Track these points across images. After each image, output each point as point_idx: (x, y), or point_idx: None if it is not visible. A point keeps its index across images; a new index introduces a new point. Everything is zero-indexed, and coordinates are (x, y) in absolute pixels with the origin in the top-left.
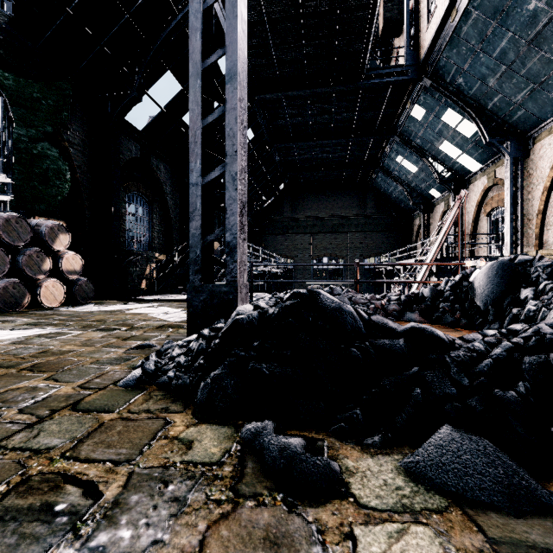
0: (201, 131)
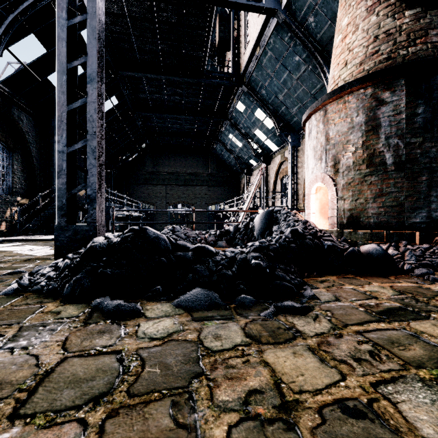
0: (67, 114)
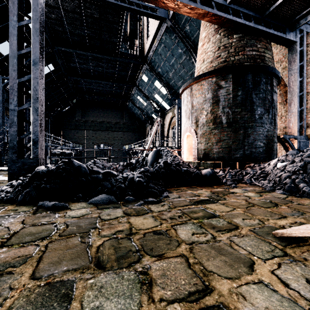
0: (17, 84)
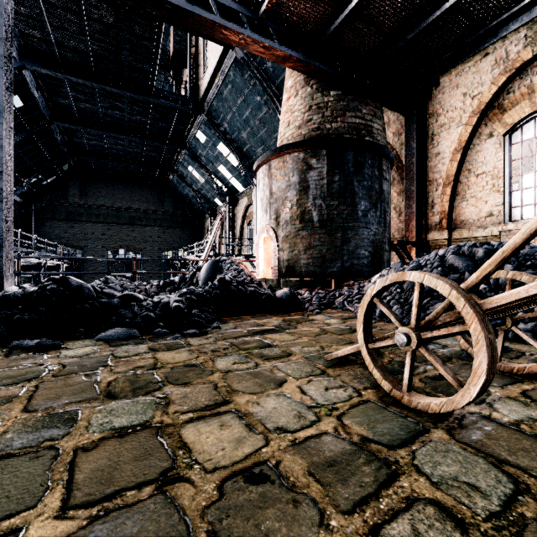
0: None
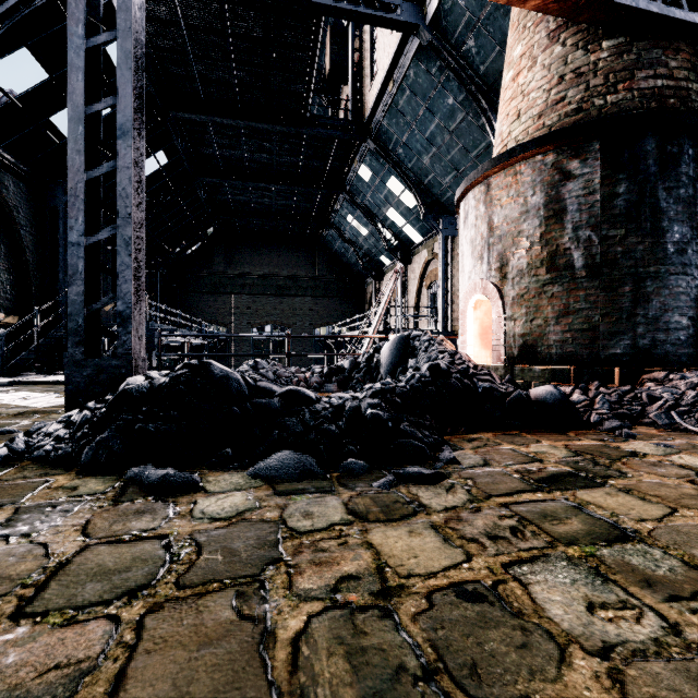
0: (85, 185)
